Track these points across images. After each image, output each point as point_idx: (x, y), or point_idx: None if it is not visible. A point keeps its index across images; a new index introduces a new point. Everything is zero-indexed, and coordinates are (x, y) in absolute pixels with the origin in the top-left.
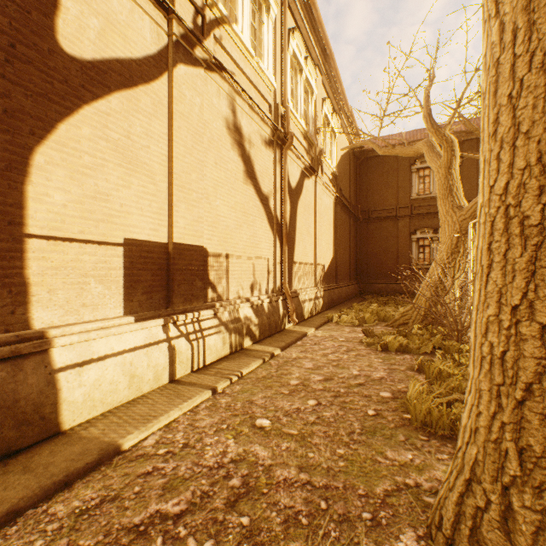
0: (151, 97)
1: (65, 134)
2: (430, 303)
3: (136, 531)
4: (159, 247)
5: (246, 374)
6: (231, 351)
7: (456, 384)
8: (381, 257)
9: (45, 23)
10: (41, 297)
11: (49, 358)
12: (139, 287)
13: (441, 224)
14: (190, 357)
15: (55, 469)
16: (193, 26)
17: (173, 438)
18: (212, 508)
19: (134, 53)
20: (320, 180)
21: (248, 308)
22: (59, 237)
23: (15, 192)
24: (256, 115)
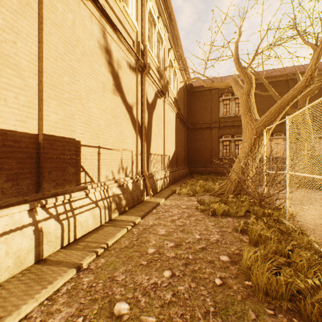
0: None
1: None
2: (239, 180)
3: None
4: (27, 137)
5: (111, 244)
6: (101, 222)
7: (277, 247)
8: (202, 151)
9: None
10: None
11: None
12: (1, 174)
13: (243, 130)
14: (60, 235)
15: None
16: None
17: None
18: None
19: None
20: (167, 101)
21: (116, 187)
22: None
23: None
24: (123, 45)
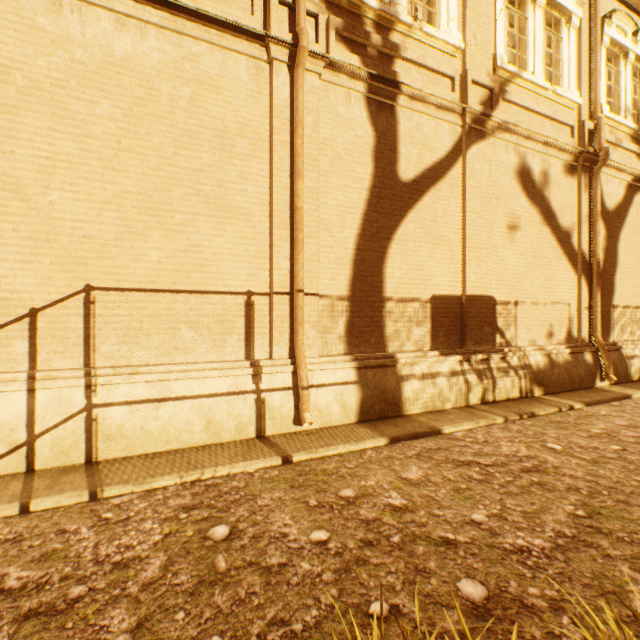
0: (448, 184)
1: (400, 233)
2: None
3: (462, 462)
4: (454, 300)
5: (537, 415)
6: (520, 395)
7: None
8: None
9: (392, 170)
10: (390, 334)
11: (397, 370)
12: (440, 330)
13: None
14: (480, 391)
15: (408, 429)
16: (482, 107)
17: (474, 436)
18: (509, 469)
19: (437, 157)
20: None
21: (540, 356)
22: (397, 298)
23: (380, 274)
24: (551, 149)
